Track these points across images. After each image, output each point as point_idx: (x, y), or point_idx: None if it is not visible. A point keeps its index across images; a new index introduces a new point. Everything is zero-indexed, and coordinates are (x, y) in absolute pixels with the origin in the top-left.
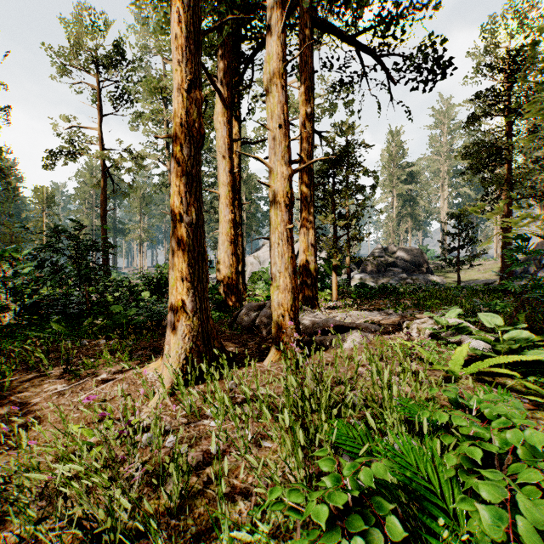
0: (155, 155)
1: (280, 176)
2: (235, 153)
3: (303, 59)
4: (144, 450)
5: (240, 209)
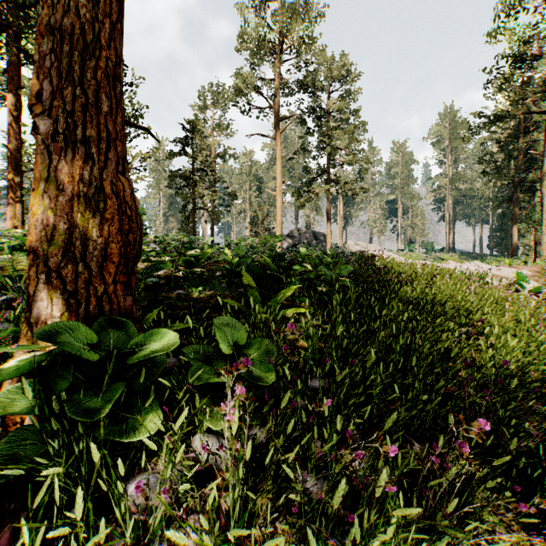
0: None
1: None
2: None
3: (10, 74)
4: None
5: None
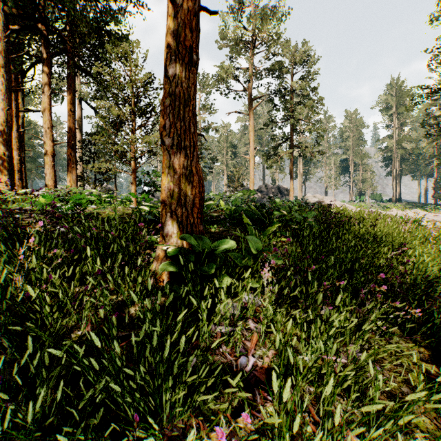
0: None
1: (49, 145)
2: (20, 116)
3: (69, 82)
4: None
5: (24, 153)
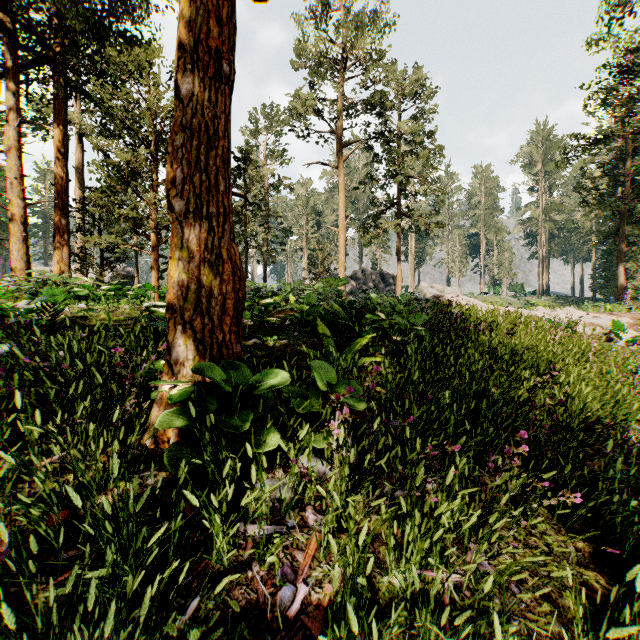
0: None
1: (18, 206)
2: None
3: (57, 108)
4: None
5: None
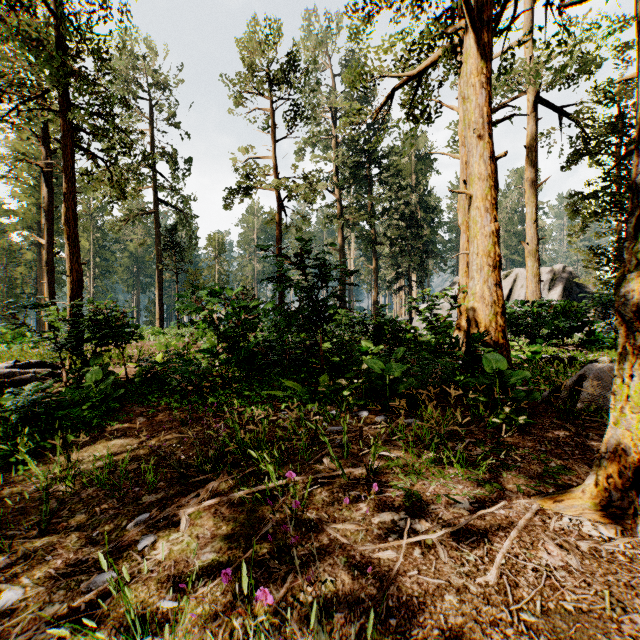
0: (323, 184)
1: None
2: None
3: None
4: None
5: None
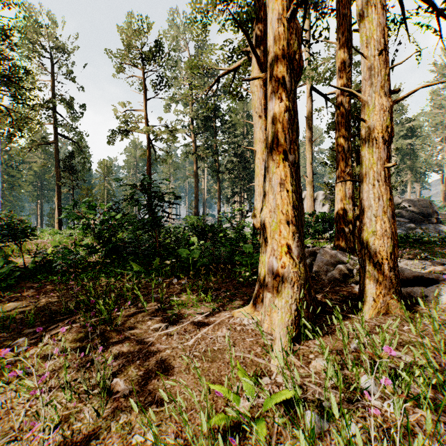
0: (182, 130)
1: (378, 109)
2: None
3: (340, 14)
4: (321, 440)
5: None
